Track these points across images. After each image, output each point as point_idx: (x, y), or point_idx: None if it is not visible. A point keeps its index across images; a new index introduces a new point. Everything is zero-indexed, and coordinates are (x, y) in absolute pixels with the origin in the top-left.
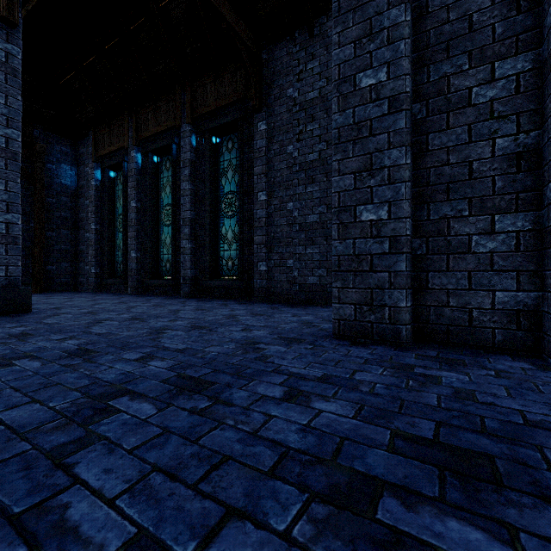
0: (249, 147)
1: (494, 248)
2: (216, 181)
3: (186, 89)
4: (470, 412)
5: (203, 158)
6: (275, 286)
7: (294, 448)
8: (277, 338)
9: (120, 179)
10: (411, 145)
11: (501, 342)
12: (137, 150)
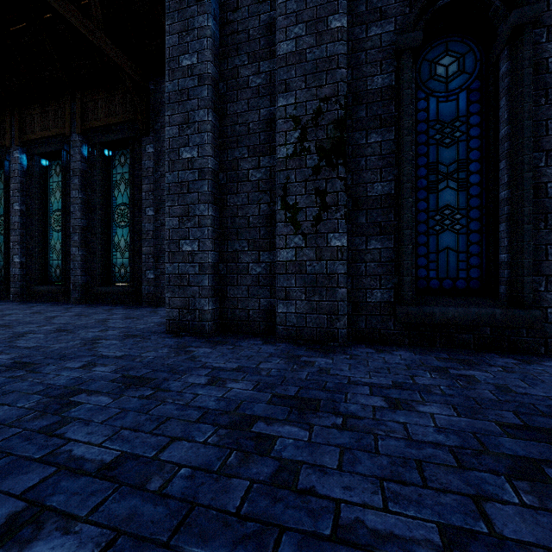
0: (139, 165)
1: (260, 272)
2: (109, 192)
3: (76, 100)
4: (180, 365)
5: (95, 169)
6: (161, 292)
7: (58, 385)
8: (121, 335)
9: (2, 178)
10: (215, 201)
11: (263, 330)
12: (21, 150)
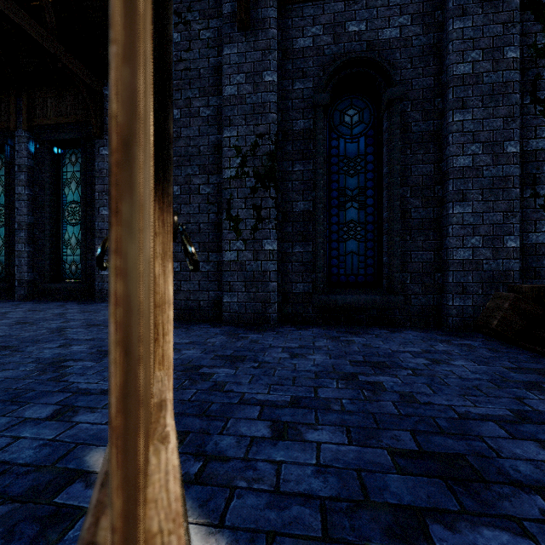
0: (92, 165)
1: (209, 269)
2: (58, 189)
3: (22, 95)
4: None
5: (43, 166)
6: None
7: (46, 358)
8: (84, 325)
9: None
10: None
11: (212, 317)
12: None
